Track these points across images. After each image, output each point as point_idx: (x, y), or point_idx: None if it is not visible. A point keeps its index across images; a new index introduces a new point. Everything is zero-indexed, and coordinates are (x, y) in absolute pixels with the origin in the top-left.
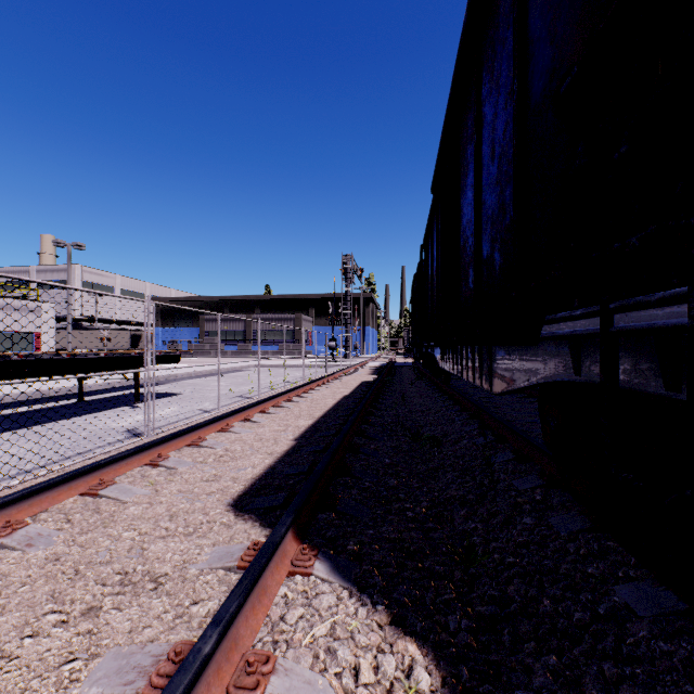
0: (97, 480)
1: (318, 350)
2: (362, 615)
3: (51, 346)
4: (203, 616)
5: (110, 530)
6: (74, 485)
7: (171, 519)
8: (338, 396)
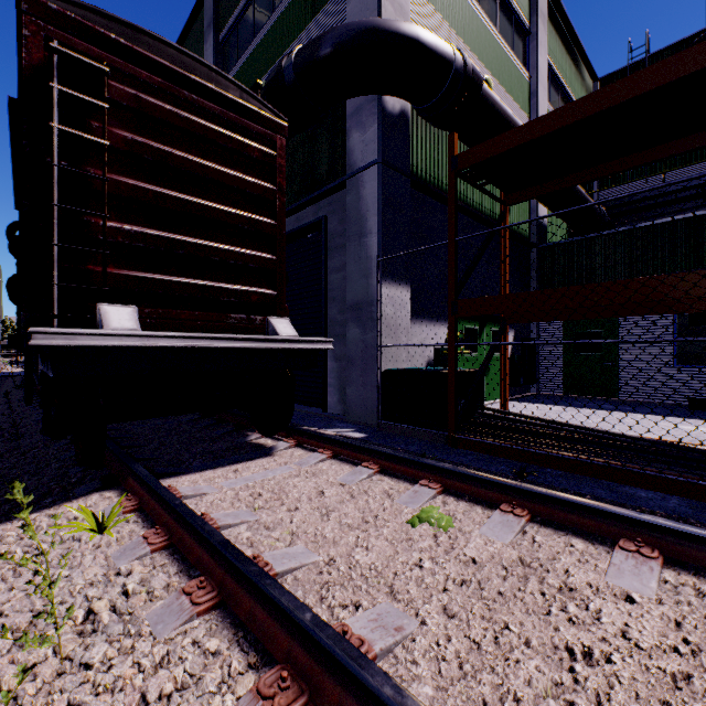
0: None
1: None
2: None
3: None
4: None
5: None
6: None
7: None
8: None
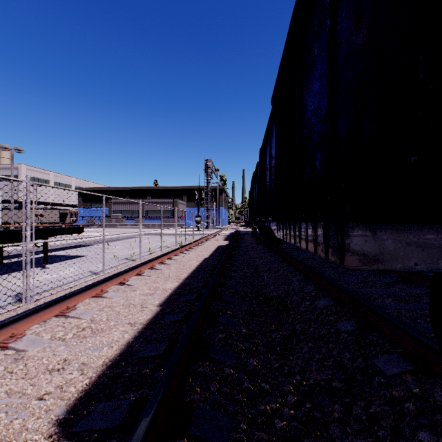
0: None
1: (188, 223)
2: None
3: None
4: None
5: None
6: None
7: None
8: (201, 258)
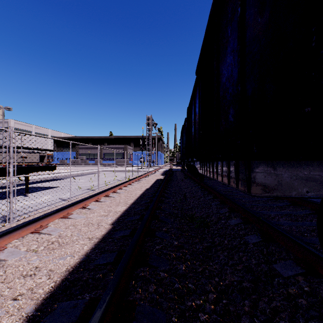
0: None
1: (135, 163)
2: None
3: None
4: None
5: None
6: None
7: None
8: (143, 188)
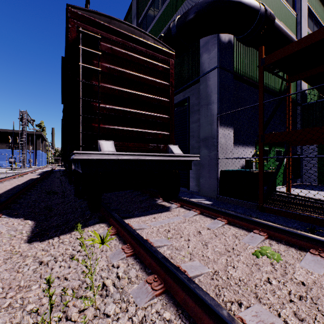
0: None
1: (0, 164)
2: (16, 220)
3: None
4: None
5: None
6: None
7: None
8: (14, 185)
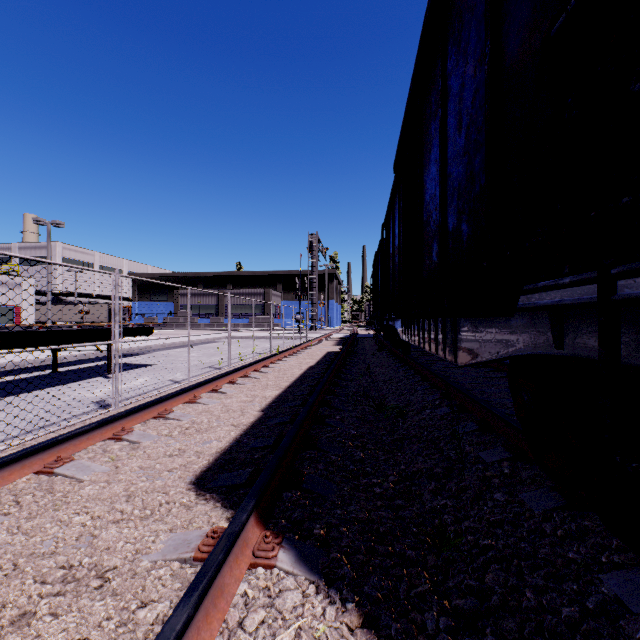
0: (54, 457)
1: (285, 323)
2: (331, 616)
3: (31, 319)
4: (150, 623)
5: (60, 514)
6: (28, 463)
7: (128, 500)
8: (305, 366)
